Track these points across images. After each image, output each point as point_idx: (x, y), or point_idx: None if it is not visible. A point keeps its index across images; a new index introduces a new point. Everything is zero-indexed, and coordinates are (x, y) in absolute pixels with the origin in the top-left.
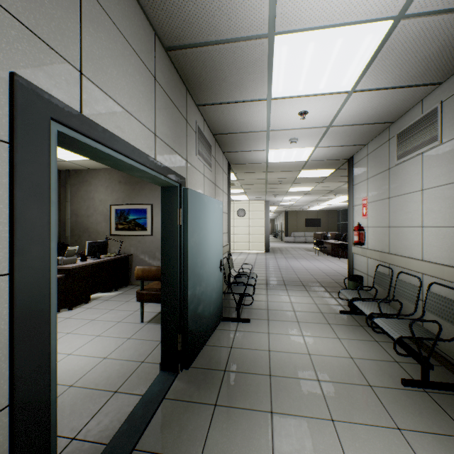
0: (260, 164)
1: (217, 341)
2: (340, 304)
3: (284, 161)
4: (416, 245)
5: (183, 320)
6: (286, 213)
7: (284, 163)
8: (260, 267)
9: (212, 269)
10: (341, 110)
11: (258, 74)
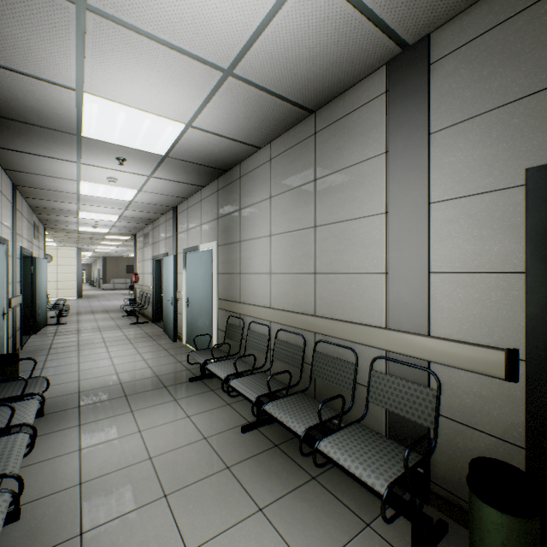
0: (73, 230)
1: (48, 329)
2: (125, 315)
3: (92, 231)
4: (147, 281)
5: (34, 313)
6: (106, 258)
7: (92, 232)
8: (73, 307)
9: (44, 295)
10: (116, 223)
11: (73, 214)
